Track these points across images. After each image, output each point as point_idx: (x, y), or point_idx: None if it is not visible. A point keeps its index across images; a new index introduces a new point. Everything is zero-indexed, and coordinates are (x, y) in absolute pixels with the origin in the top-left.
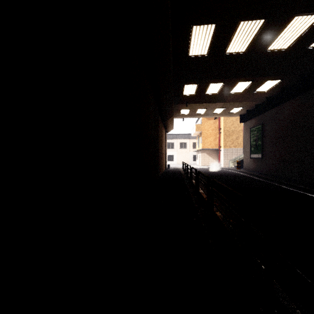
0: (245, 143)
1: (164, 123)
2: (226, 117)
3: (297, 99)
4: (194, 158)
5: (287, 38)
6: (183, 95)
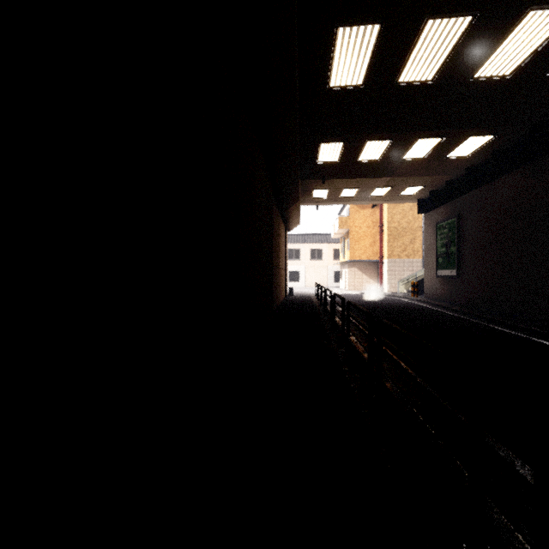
0: (427, 250)
1: (282, 213)
2: (393, 204)
3: (523, 170)
4: (336, 276)
5: (511, 53)
6: (317, 164)
